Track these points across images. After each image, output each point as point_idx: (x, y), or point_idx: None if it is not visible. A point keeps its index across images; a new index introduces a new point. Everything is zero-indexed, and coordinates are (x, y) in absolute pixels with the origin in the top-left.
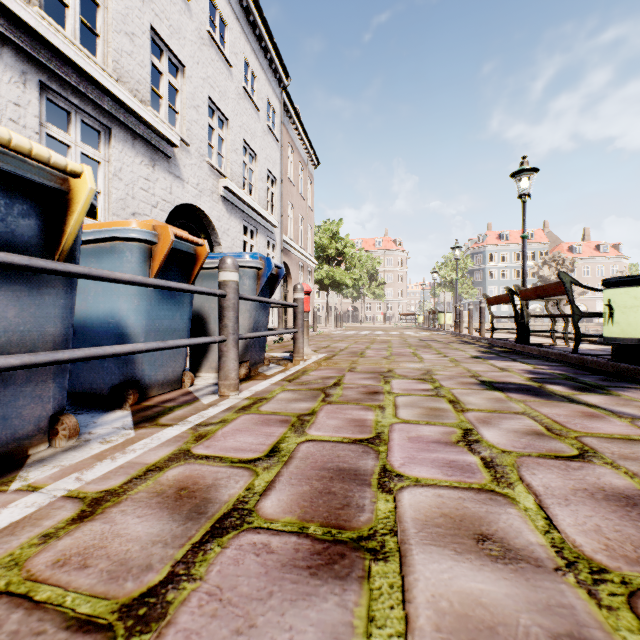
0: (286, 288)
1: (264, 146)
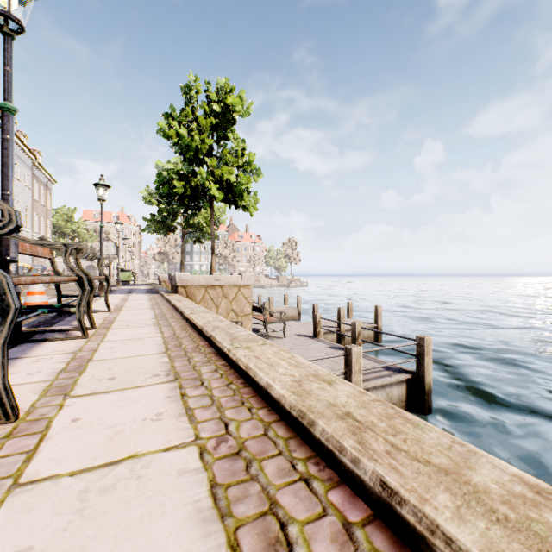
0: (33, 259)
1: (23, 196)
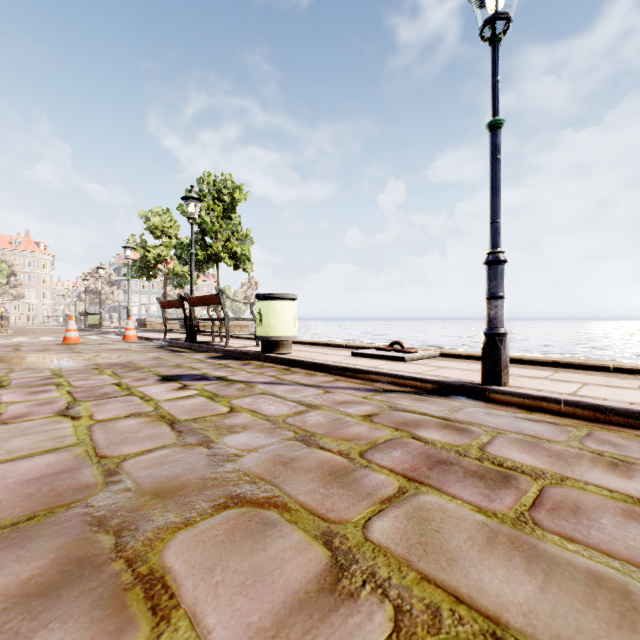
0: None
1: None
